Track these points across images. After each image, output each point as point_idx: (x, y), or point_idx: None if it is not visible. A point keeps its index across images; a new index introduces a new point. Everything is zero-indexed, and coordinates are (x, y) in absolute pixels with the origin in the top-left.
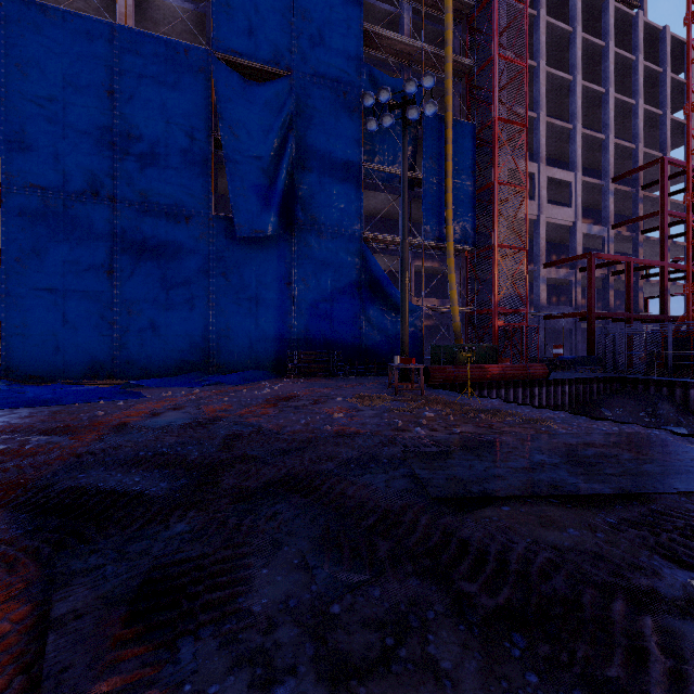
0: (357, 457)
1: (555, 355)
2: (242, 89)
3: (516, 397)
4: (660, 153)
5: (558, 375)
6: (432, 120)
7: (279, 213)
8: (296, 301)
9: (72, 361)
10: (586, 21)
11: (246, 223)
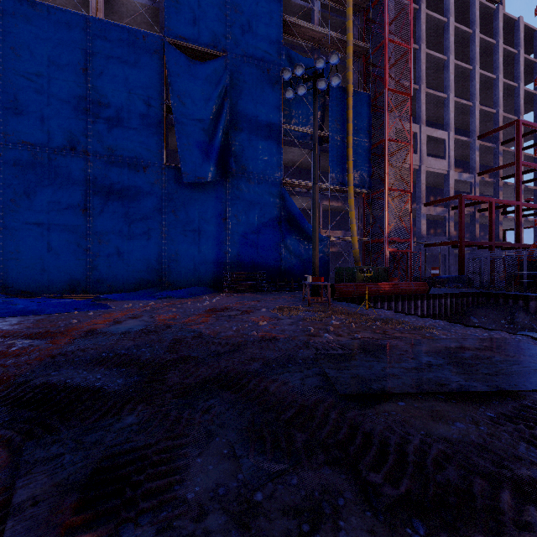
0: (277, 358)
1: (433, 274)
2: (188, 67)
3: (403, 308)
4: (516, 116)
5: (436, 291)
6: (336, 91)
7: (216, 163)
8: (230, 233)
9: (55, 280)
10: (457, 13)
11: (191, 172)
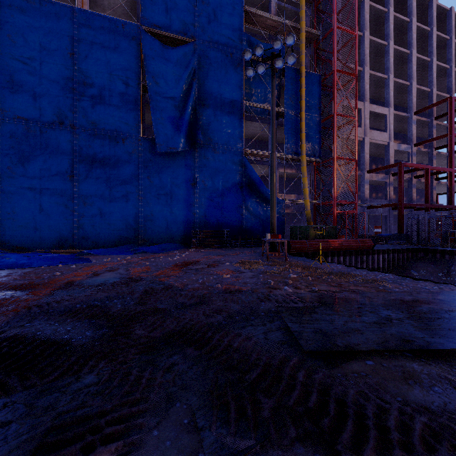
0: (240, 310)
1: (376, 233)
2: (161, 51)
3: (351, 262)
4: (448, 94)
5: (379, 247)
6: (291, 72)
7: (186, 135)
8: (198, 196)
9: (45, 237)
10: (396, 5)
11: (164, 143)
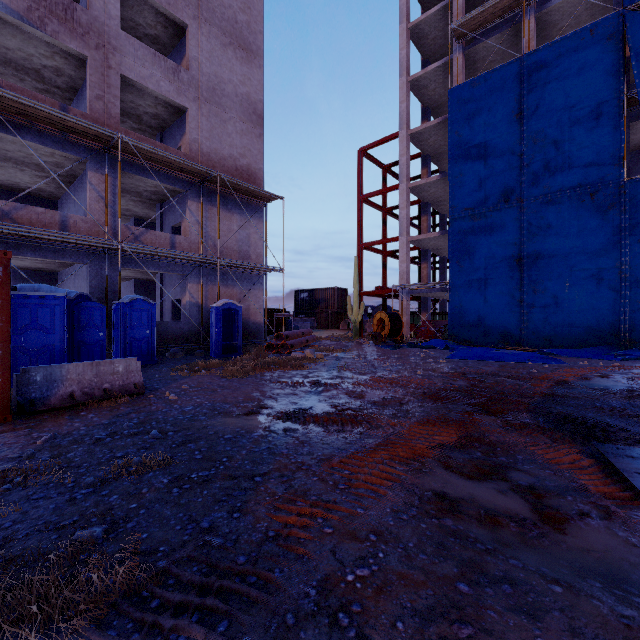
0: None
1: None
2: None
3: None
4: None
5: None
6: None
7: None
8: None
9: (490, 331)
10: None
11: None
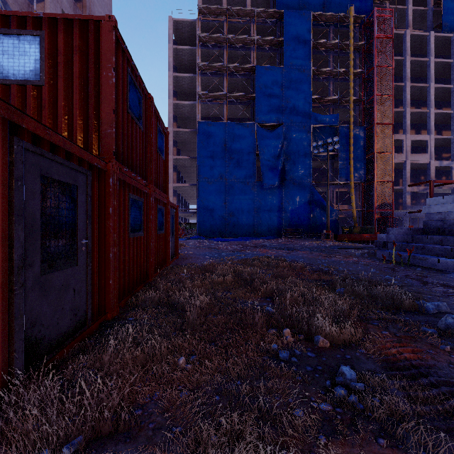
0: (313, 247)
1: None
2: (266, 135)
3: None
4: None
5: None
6: (343, 129)
7: (279, 177)
8: (285, 210)
9: (215, 231)
10: (442, 46)
11: (267, 183)
